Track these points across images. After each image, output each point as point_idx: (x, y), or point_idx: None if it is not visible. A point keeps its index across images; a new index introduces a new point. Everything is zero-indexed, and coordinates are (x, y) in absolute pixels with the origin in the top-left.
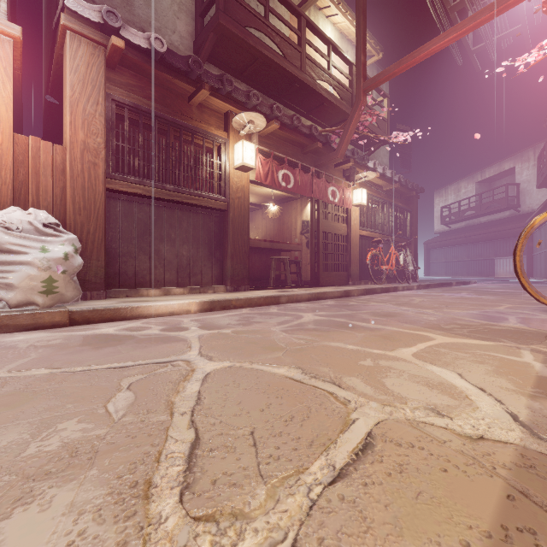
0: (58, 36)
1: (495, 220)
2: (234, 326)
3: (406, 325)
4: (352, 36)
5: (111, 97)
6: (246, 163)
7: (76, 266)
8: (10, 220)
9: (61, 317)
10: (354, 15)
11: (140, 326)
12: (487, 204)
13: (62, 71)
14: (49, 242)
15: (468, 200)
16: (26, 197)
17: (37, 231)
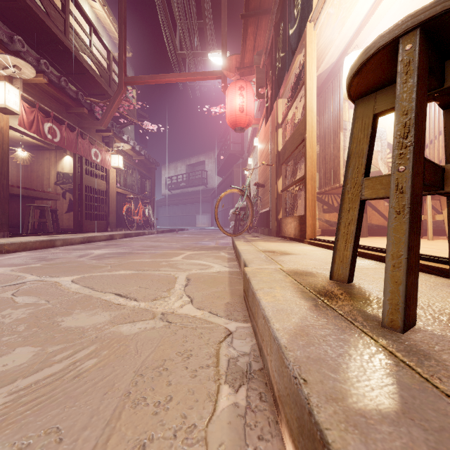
0: None
1: (196, 191)
2: (36, 262)
3: (168, 249)
4: (108, 26)
5: None
6: (9, 107)
7: None
8: None
9: None
10: (111, 12)
11: None
12: (192, 180)
13: None
14: None
15: (182, 176)
16: None
17: None
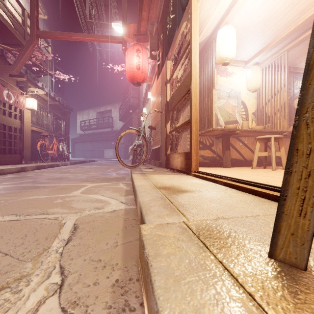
0: None
1: (104, 132)
2: None
3: (72, 182)
4: None
5: None
6: None
7: None
8: None
9: None
10: None
11: None
12: (101, 124)
13: None
14: None
15: (93, 120)
16: None
17: None
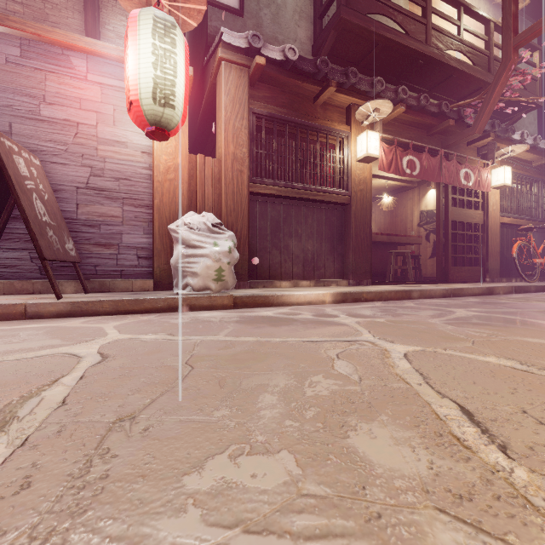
0: (214, 68)
1: None
2: (383, 316)
3: None
4: None
5: (252, 111)
6: (370, 154)
7: (235, 258)
8: (193, 222)
9: (228, 301)
10: None
11: (291, 312)
12: None
13: (212, 98)
14: (218, 238)
15: None
16: (195, 204)
17: (208, 230)
